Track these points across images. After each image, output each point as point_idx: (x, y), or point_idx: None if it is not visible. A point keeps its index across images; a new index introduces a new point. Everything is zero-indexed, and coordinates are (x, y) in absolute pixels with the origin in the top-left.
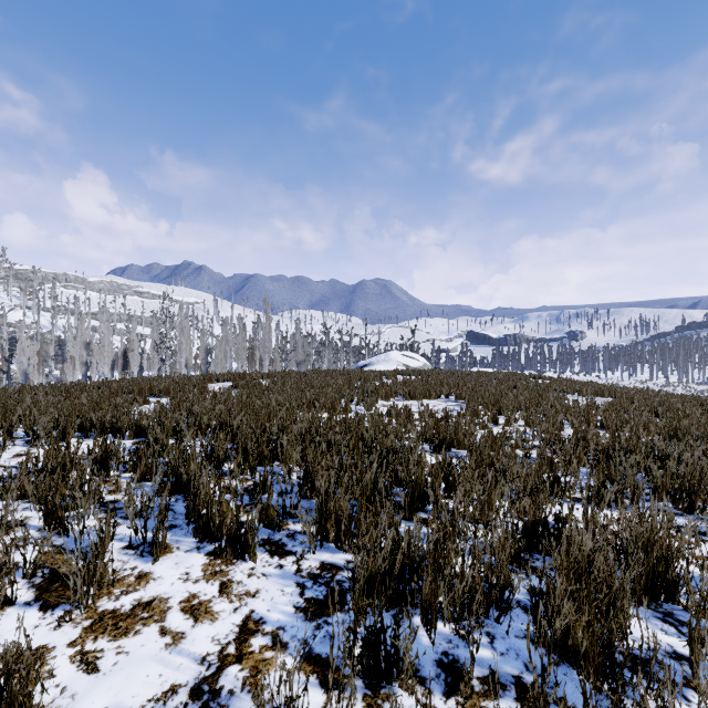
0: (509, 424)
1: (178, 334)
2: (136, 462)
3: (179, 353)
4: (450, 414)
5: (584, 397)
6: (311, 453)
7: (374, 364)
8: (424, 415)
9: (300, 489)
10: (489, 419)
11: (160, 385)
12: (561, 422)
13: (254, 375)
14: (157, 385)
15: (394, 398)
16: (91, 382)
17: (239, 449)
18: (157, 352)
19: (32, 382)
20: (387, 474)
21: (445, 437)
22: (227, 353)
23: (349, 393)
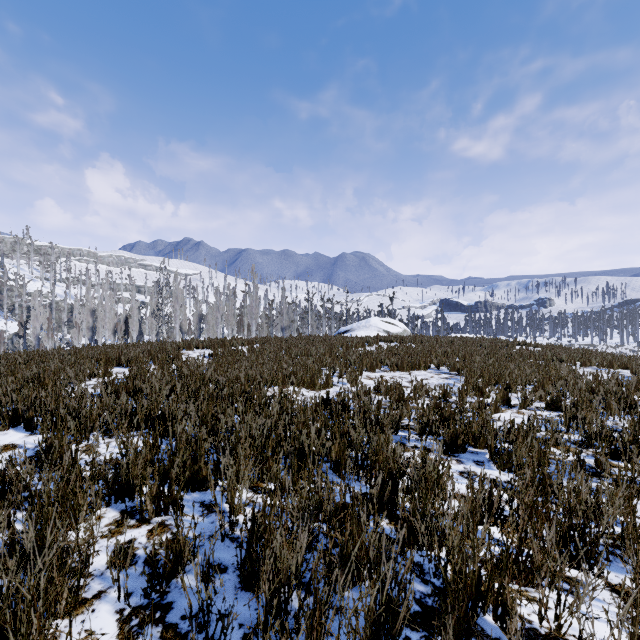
0: (525, 406)
1: (173, 302)
2: (2, 489)
3: (174, 319)
4: (449, 391)
5: (589, 368)
6: (274, 468)
7: (355, 330)
8: (418, 393)
9: (241, 568)
10: (498, 399)
11: (129, 354)
12: (596, 406)
13: (234, 342)
14: (126, 354)
15: (379, 369)
16: (71, 348)
17: (154, 475)
18: (155, 318)
19: (43, 345)
20: (407, 564)
21: (458, 433)
22: (218, 319)
23: (330, 362)
